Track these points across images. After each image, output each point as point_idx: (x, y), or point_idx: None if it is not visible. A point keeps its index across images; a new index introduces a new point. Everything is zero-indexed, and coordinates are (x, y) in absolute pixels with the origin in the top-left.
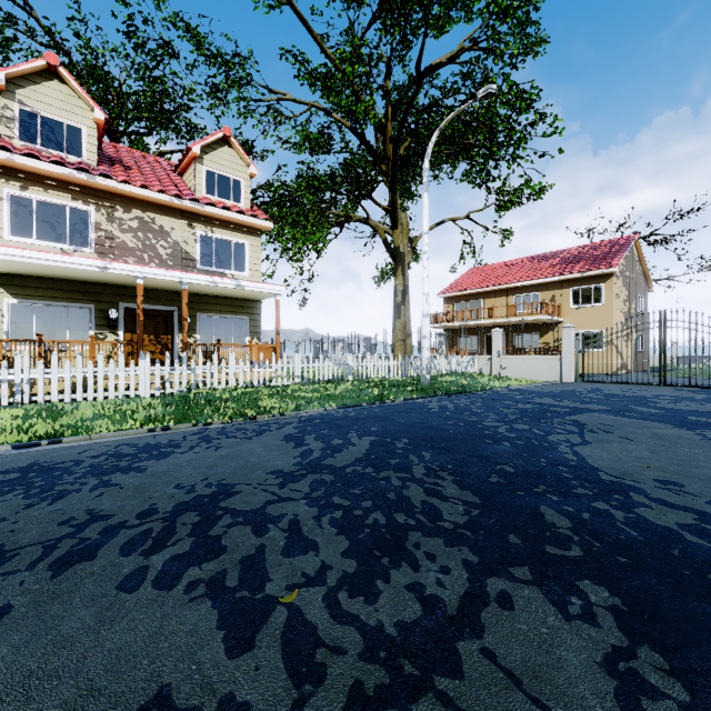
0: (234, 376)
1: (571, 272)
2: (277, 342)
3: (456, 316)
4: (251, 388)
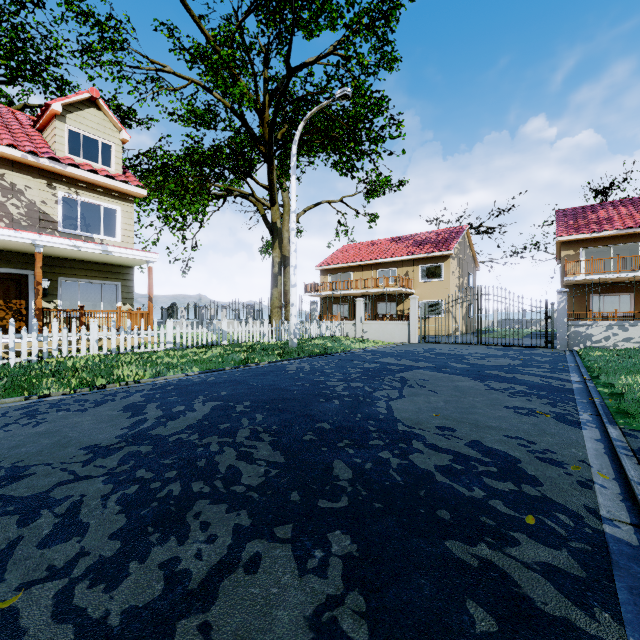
0: (97, 343)
1: (420, 253)
2: (149, 309)
3: (330, 286)
4: (116, 355)
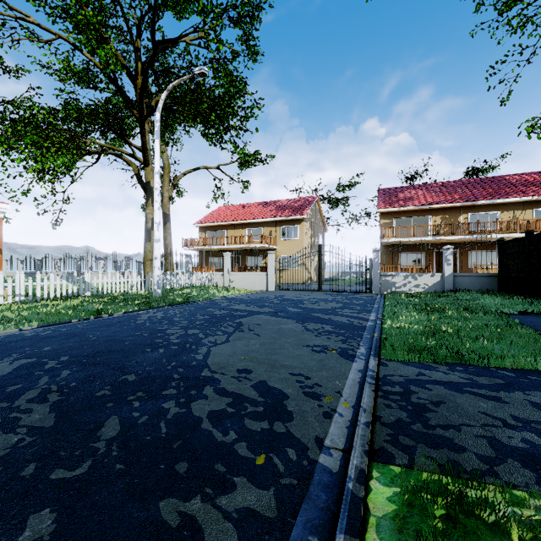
0: None
1: (281, 216)
2: None
3: (206, 241)
4: None
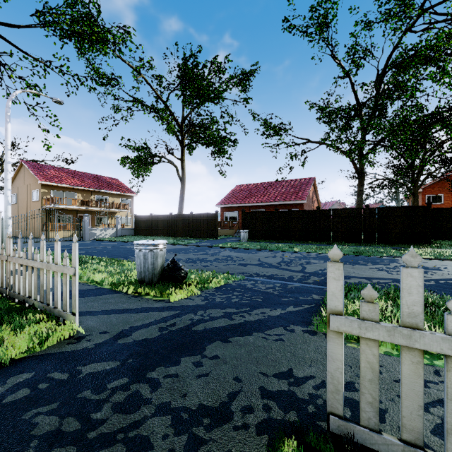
0: None
1: None
2: None
3: None
4: None
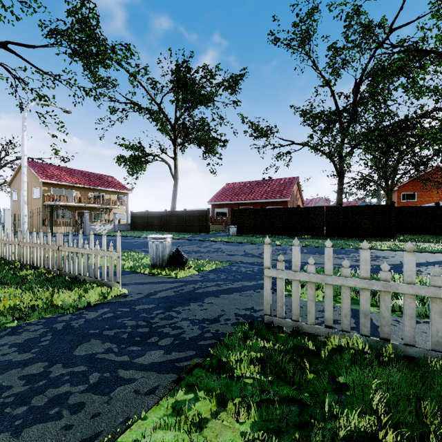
0: None
1: None
2: None
3: None
4: None
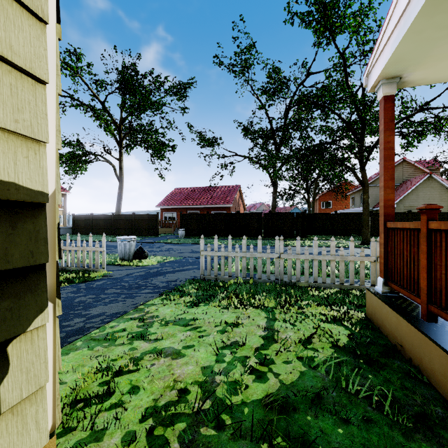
0: None
1: None
2: None
3: None
4: None
